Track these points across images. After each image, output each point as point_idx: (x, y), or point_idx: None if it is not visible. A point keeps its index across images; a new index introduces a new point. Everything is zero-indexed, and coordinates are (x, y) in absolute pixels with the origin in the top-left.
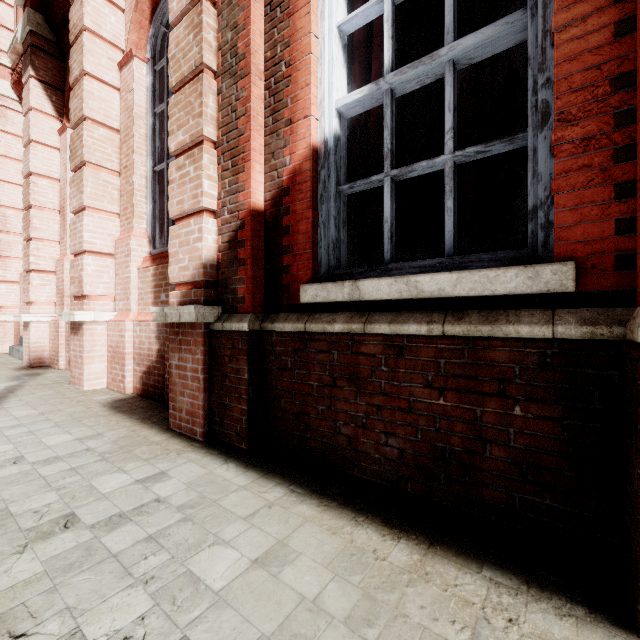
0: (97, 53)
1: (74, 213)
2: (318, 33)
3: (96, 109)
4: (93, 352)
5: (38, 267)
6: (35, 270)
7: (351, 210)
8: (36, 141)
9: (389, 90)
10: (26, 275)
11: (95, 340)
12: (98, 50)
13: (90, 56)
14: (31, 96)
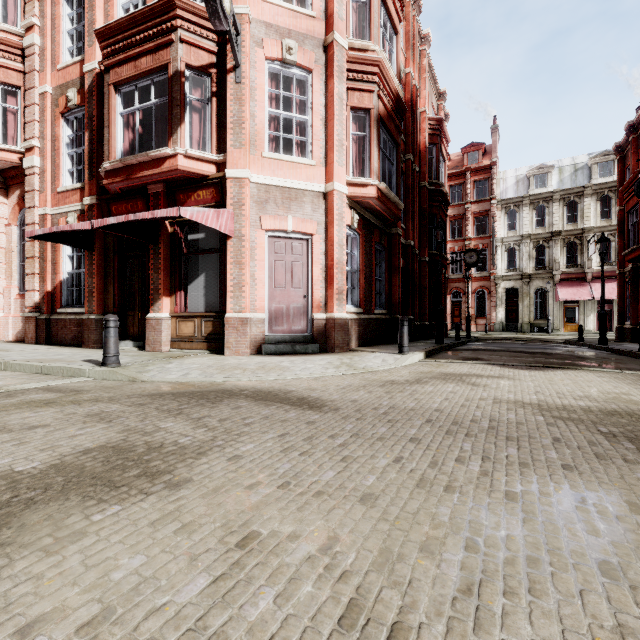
0: None
1: None
2: (63, 257)
3: None
4: None
5: None
6: None
7: (73, 292)
8: None
9: (75, 272)
10: None
11: None
12: None
13: None
14: None
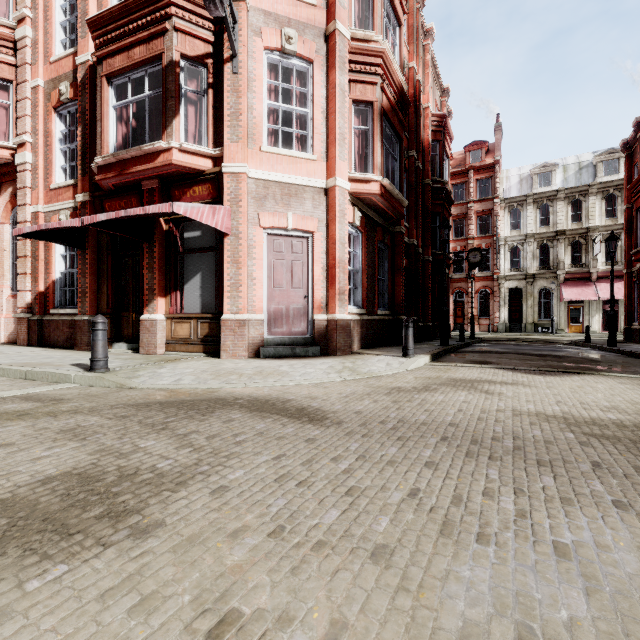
0: None
1: None
2: (55, 256)
3: None
4: None
5: None
6: None
7: (66, 292)
8: None
9: (68, 272)
10: None
11: None
12: None
13: None
14: None
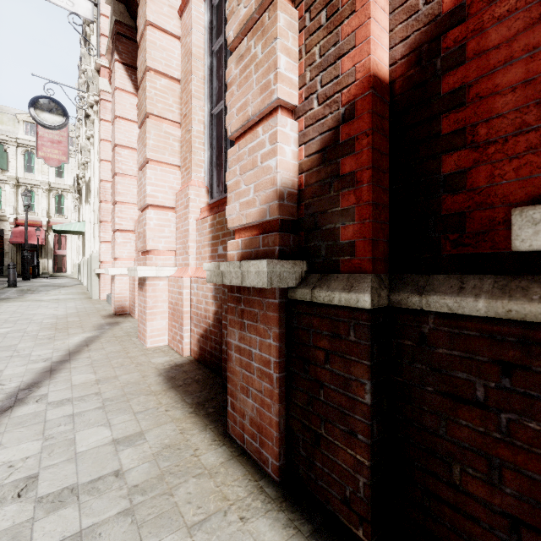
0: (159, 2)
1: (141, 170)
2: None
3: (158, 59)
4: (155, 308)
5: (121, 227)
6: (119, 230)
7: None
8: (120, 117)
9: None
10: (113, 234)
11: (157, 296)
12: None
13: (152, 5)
14: (116, 77)
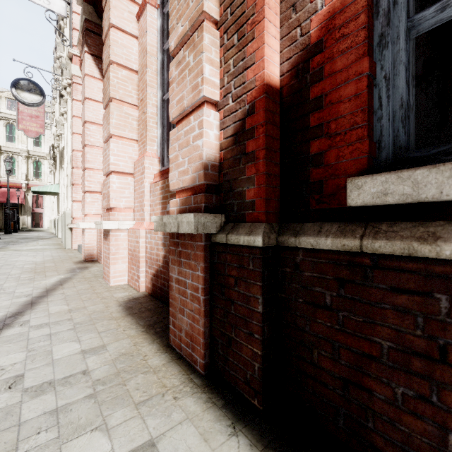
0: (120, 8)
1: (106, 143)
2: None
3: (119, 54)
4: (117, 254)
5: (90, 189)
6: (88, 191)
7: (420, 62)
8: (89, 98)
9: None
10: (83, 195)
11: (119, 244)
12: (121, 6)
13: (115, 11)
14: (85, 66)
